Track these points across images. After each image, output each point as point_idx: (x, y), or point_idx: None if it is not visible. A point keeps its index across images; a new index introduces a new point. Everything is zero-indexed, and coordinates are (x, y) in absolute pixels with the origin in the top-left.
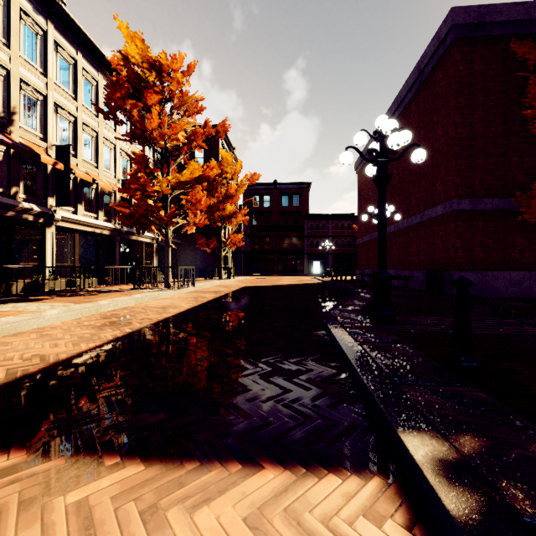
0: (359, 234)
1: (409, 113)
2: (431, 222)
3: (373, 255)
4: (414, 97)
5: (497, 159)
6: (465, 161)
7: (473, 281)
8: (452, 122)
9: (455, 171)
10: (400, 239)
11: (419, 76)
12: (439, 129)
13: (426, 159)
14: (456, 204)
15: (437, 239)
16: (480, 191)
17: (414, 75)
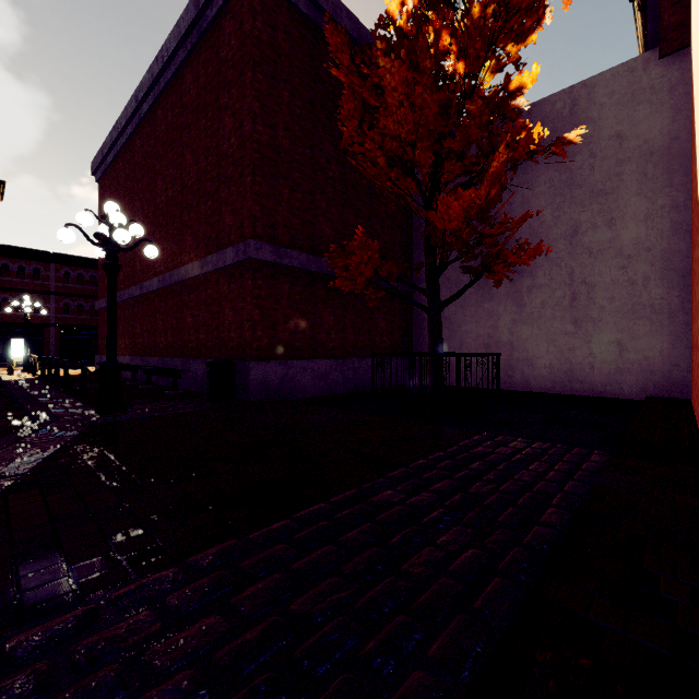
0: (101, 292)
1: (182, 85)
2: (217, 276)
3: (125, 329)
4: (191, 58)
5: (305, 196)
6: (266, 181)
7: (277, 377)
8: (249, 110)
9: (252, 192)
10: (169, 303)
11: (198, 20)
12: (229, 118)
13: (210, 168)
14: (254, 249)
15: (226, 305)
16: (285, 237)
17: (191, 15)
